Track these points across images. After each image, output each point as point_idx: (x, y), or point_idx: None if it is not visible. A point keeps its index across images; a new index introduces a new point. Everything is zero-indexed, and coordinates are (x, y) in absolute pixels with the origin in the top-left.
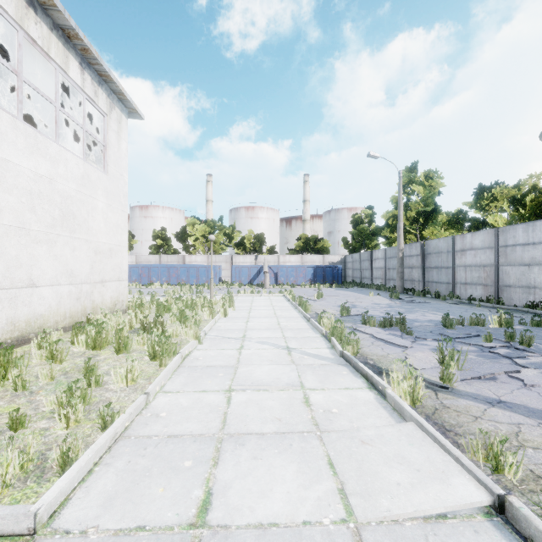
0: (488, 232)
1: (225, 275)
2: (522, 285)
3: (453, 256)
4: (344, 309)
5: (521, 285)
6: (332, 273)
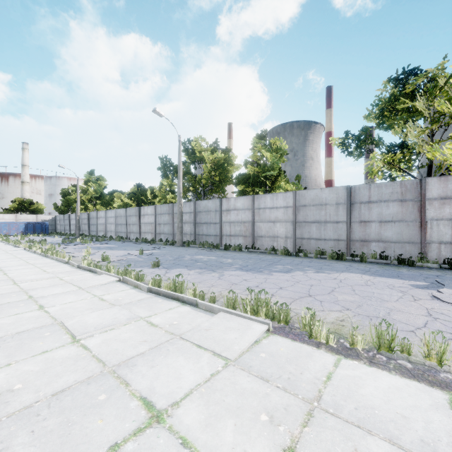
0: (104, 211)
1: None
2: (110, 231)
3: (97, 220)
4: (29, 240)
5: (110, 231)
6: (41, 227)
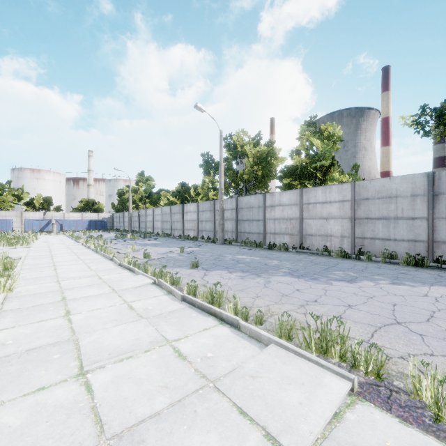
0: (152, 209)
1: (16, 226)
2: (157, 228)
3: (146, 217)
4: (89, 236)
5: (157, 228)
6: (101, 224)
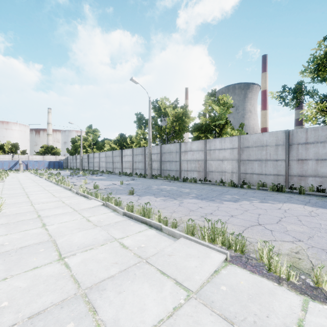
0: (98, 153)
1: None
2: (102, 167)
3: (93, 159)
4: (49, 173)
5: (102, 167)
6: (58, 164)
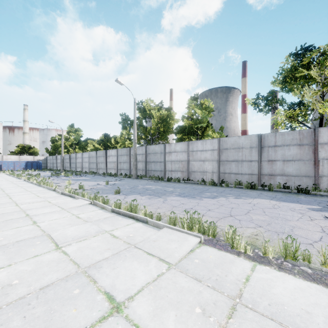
0: (81, 153)
1: None
2: (85, 167)
3: (76, 159)
4: (28, 174)
5: (85, 167)
6: (37, 165)
